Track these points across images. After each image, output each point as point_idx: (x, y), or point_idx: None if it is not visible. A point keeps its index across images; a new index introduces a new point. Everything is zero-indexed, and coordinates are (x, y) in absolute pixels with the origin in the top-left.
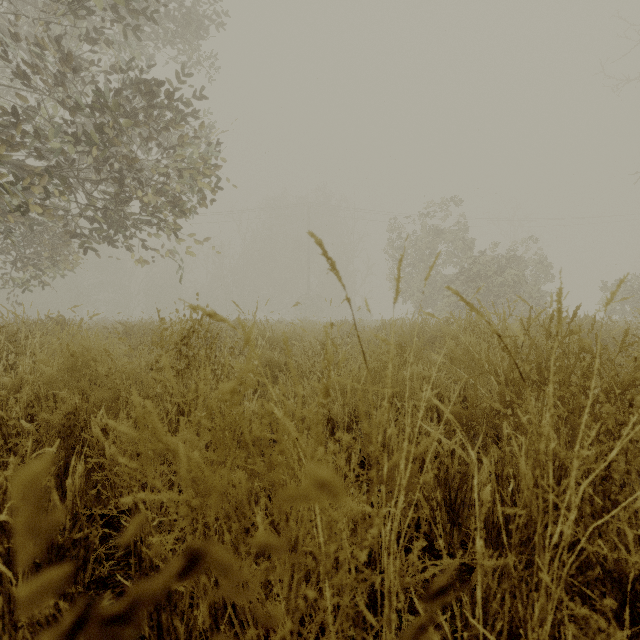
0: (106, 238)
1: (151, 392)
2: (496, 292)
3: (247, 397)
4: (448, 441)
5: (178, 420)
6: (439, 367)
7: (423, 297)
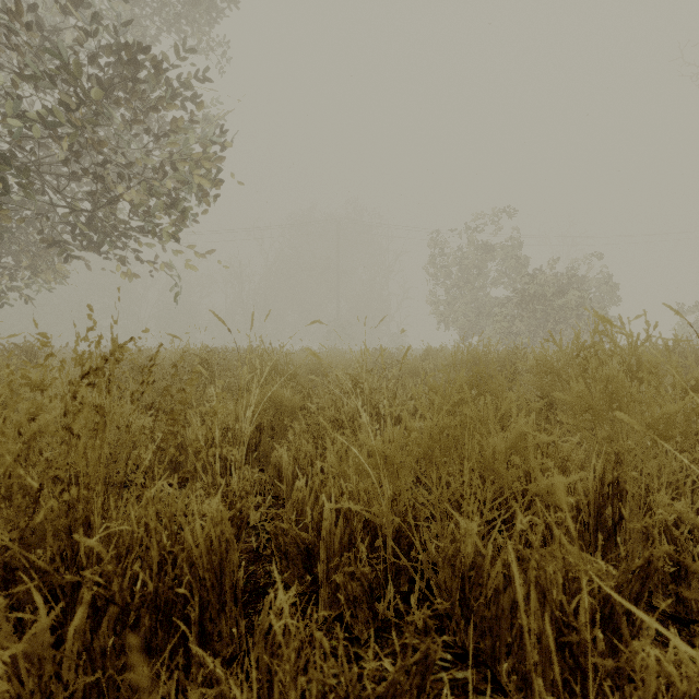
0: (97, 251)
1: (18, 479)
2: (555, 316)
3: (237, 463)
4: (695, 653)
5: (70, 534)
6: (536, 416)
7: (469, 322)
